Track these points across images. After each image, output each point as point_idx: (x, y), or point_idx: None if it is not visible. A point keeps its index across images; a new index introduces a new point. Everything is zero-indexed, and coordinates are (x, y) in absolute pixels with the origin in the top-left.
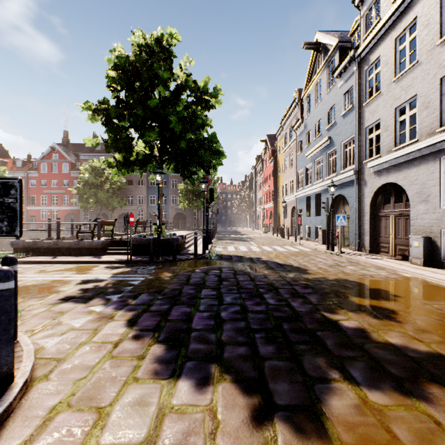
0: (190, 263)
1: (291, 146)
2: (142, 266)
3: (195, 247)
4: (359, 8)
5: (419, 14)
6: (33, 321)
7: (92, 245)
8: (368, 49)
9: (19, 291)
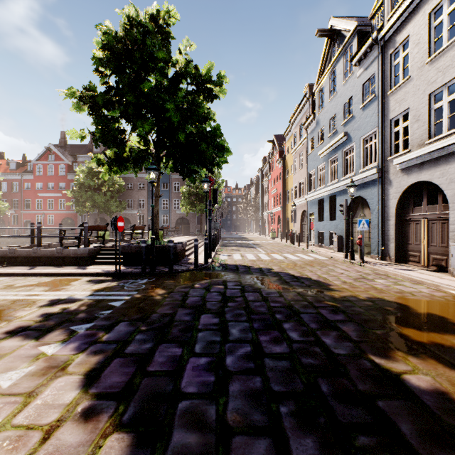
0: (189, 276)
1: (301, 145)
2: (132, 280)
3: (196, 256)
4: None
5: None
6: None
7: (77, 253)
8: (394, 29)
9: None
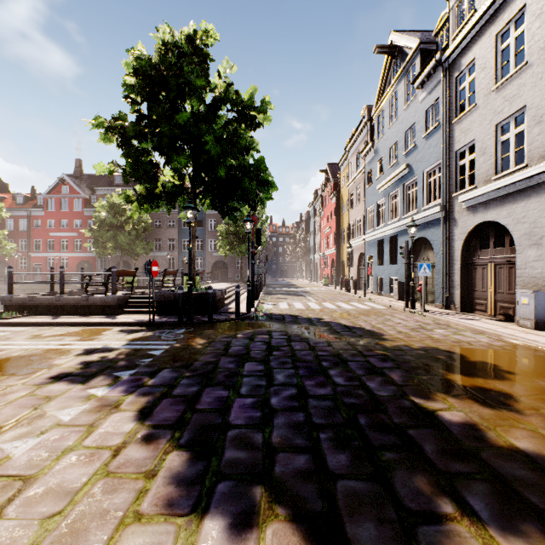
0: (230, 326)
1: (358, 177)
2: (168, 329)
3: (237, 304)
4: None
5: (529, 1)
6: (4, 412)
7: (105, 301)
8: (459, 51)
9: None
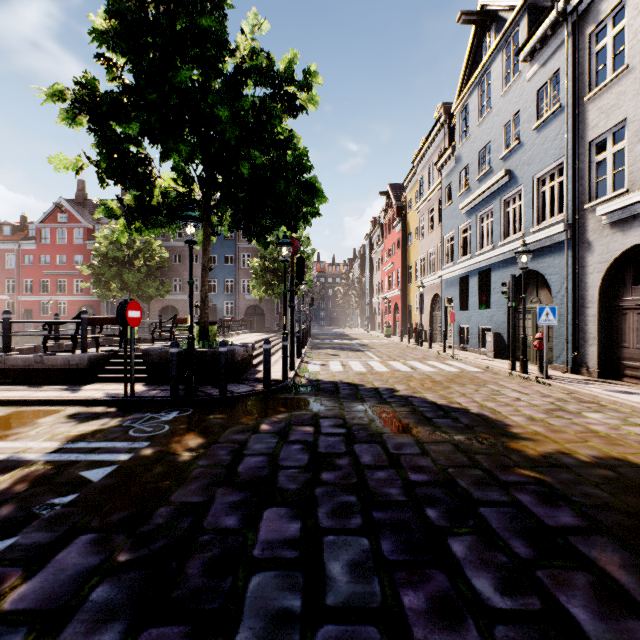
0: (253, 405)
1: (431, 196)
2: (150, 413)
3: (266, 368)
4: None
5: None
6: None
7: (69, 363)
8: None
9: None
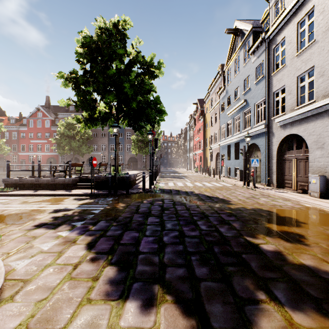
0: (139, 196)
1: (216, 107)
2: (103, 198)
3: (143, 183)
4: (269, 1)
5: (316, 3)
6: (9, 245)
7: (64, 181)
8: (275, 32)
9: (3, 219)
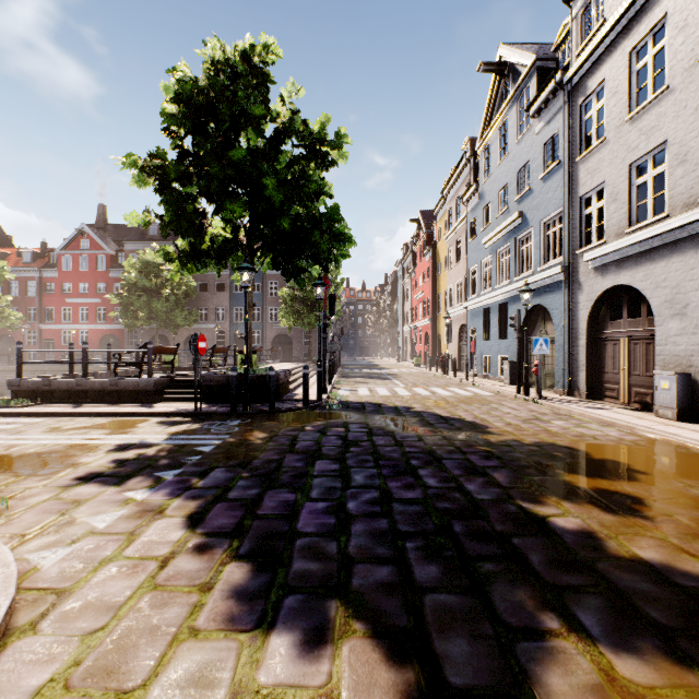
0: (296, 416)
1: (459, 228)
2: (219, 421)
3: (306, 389)
4: (570, 5)
5: (670, 10)
6: (26, 518)
7: (138, 385)
8: (584, 70)
9: (11, 464)
